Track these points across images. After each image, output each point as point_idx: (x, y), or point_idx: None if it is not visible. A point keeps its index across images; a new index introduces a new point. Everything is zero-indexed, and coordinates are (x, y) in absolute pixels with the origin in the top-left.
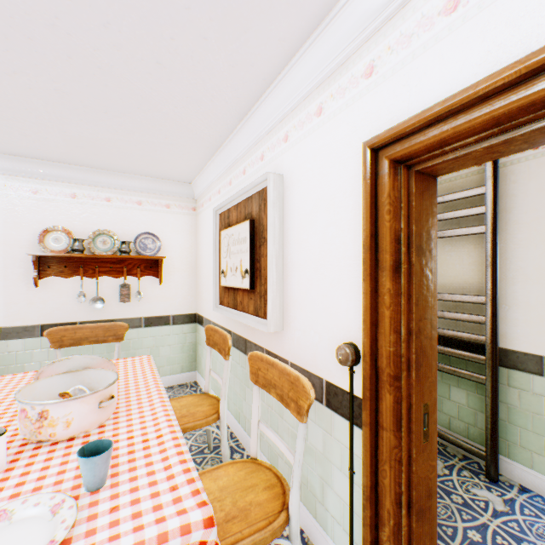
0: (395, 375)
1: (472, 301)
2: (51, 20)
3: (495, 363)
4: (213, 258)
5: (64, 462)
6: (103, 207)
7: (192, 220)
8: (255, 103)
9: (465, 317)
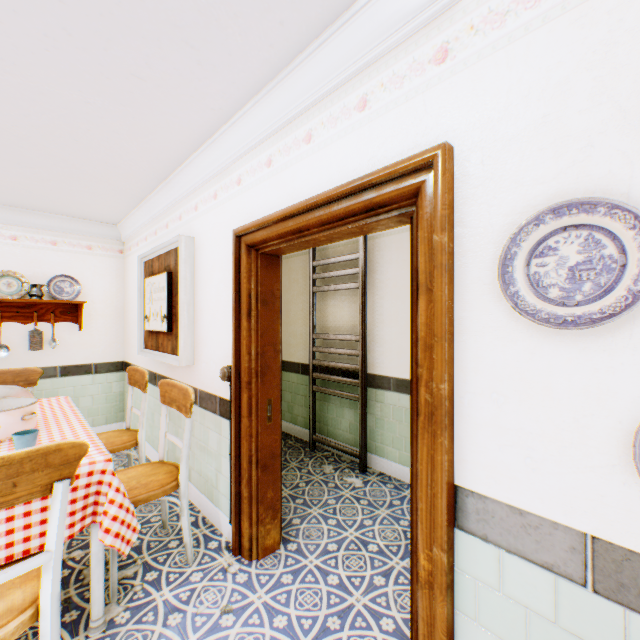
0: (249, 381)
1: (352, 340)
2: None
3: (364, 384)
4: (138, 304)
5: None
6: (8, 246)
7: (120, 263)
8: (172, 173)
9: (349, 352)
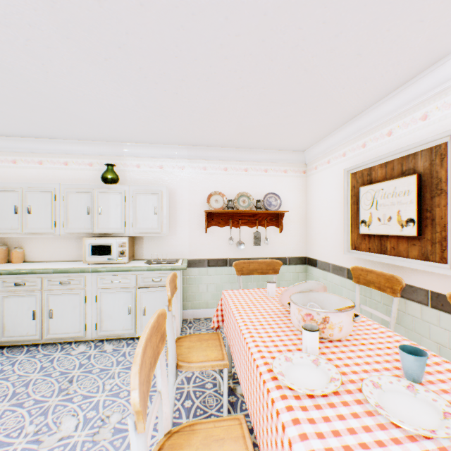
0: None
1: None
2: (297, 42)
3: None
4: (343, 210)
5: (358, 356)
6: (242, 176)
7: (303, 181)
8: (426, 69)
9: None
